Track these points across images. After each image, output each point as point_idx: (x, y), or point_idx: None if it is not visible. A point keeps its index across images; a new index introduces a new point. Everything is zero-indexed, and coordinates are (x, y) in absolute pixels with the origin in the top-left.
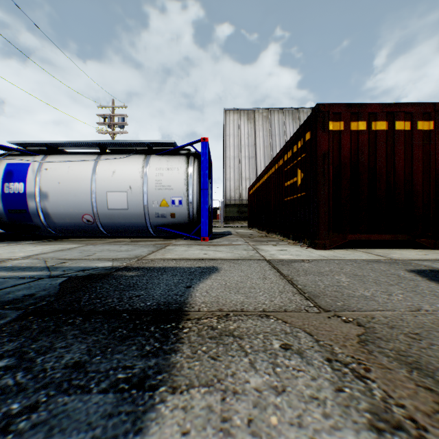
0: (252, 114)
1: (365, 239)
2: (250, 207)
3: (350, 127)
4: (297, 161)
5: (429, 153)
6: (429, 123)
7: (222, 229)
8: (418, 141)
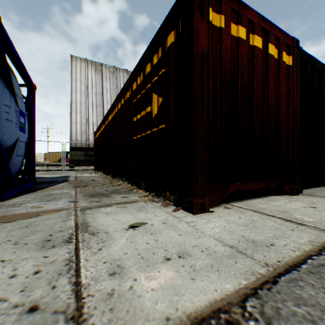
0: (99, 66)
1: (245, 190)
2: (96, 150)
3: (231, 29)
4: (152, 83)
5: (289, 91)
6: (289, 58)
7: (62, 173)
8: (284, 75)
